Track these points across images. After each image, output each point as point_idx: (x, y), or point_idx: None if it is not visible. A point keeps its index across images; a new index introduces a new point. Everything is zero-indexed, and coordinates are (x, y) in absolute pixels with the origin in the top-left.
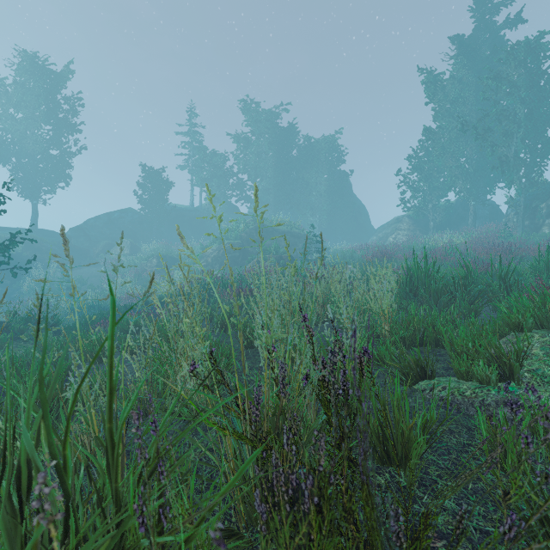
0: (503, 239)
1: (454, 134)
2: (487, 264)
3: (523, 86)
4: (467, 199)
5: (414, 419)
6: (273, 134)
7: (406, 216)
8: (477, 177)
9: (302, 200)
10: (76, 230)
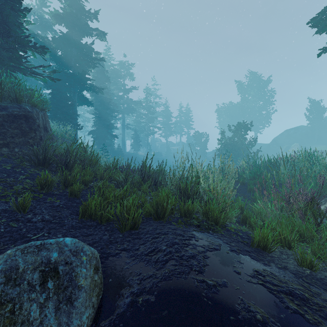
0: None
1: None
2: None
3: None
4: None
5: None
6: None
7: None
8: None
9: None
10: (272, 142)
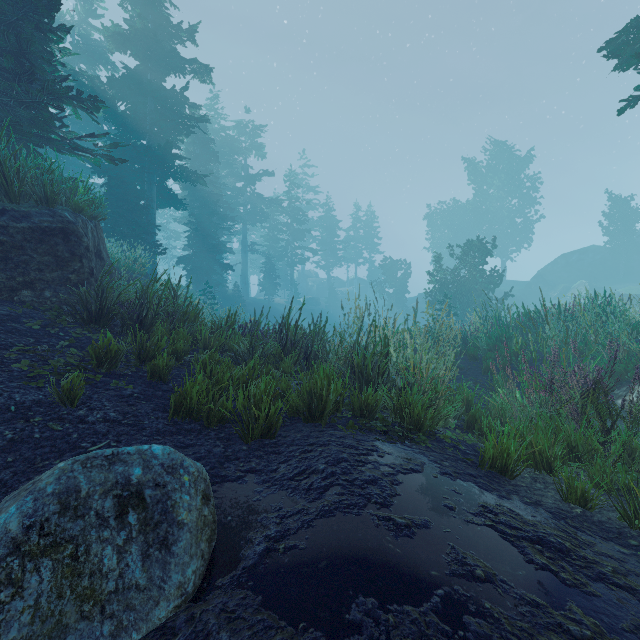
0: None
1: None
2: None
3: None
4: None
5: None
6: None
7: None
8: None
9: None
10: (535, 278)
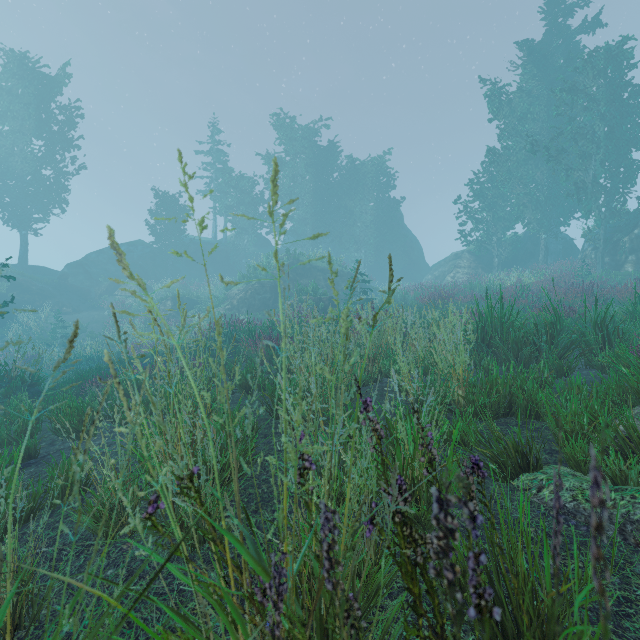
0: (580, 278)
1: (522, 156)
2: (569, 307)
3: (603, 100)
4: (537, 232)
5: (562, 586)
6: (311, 154)
7: (467, 252)
8: (549, 206)
9: (345, 232)
10: (74, 267)
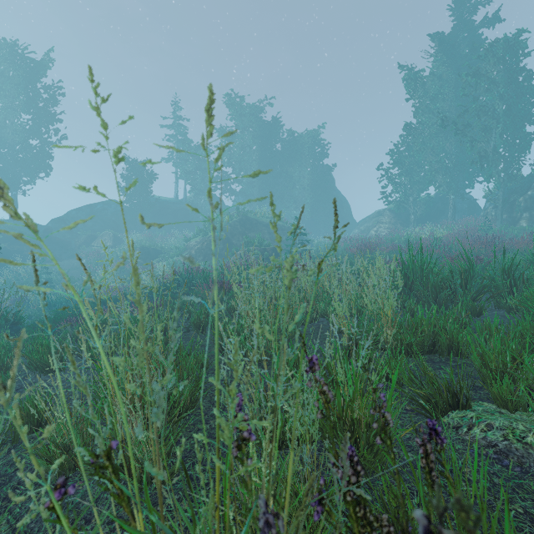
0: (483, 232)
1: (434, 129)
2: (476, 256)
3: (502, 82)
4: (446, 193)
5: None
6: (257, 128)
7: (388, 210)
8: (456, 172)
9: (286, 193)
10: (57, 222)
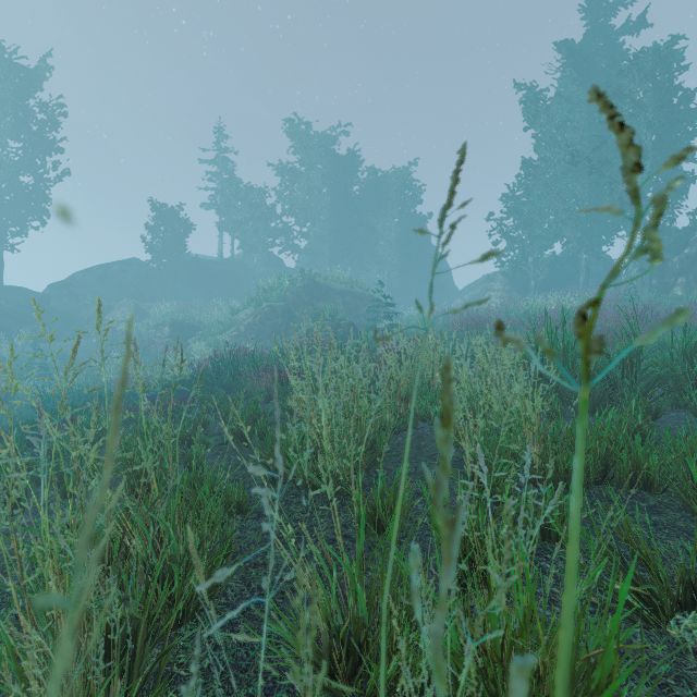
0: (627, 302)
1: (561, 167)
2: (628, 334)
3: (651, 105)
4: (577, 252)
5: None
6: (329, 164)
7: (500, 274)
8: (590, 223)
9: (367, 251)
10: (57, 287)
